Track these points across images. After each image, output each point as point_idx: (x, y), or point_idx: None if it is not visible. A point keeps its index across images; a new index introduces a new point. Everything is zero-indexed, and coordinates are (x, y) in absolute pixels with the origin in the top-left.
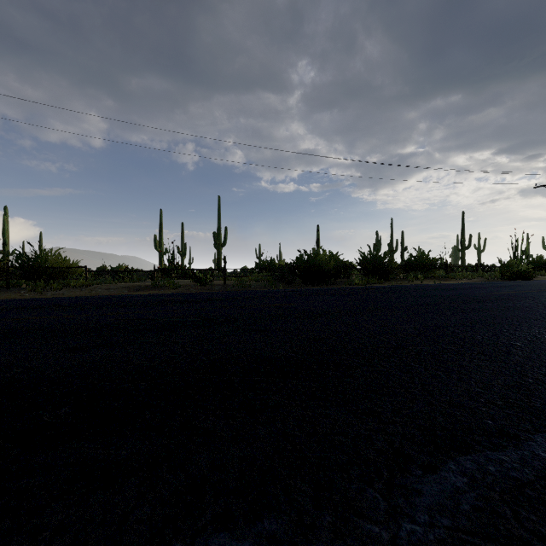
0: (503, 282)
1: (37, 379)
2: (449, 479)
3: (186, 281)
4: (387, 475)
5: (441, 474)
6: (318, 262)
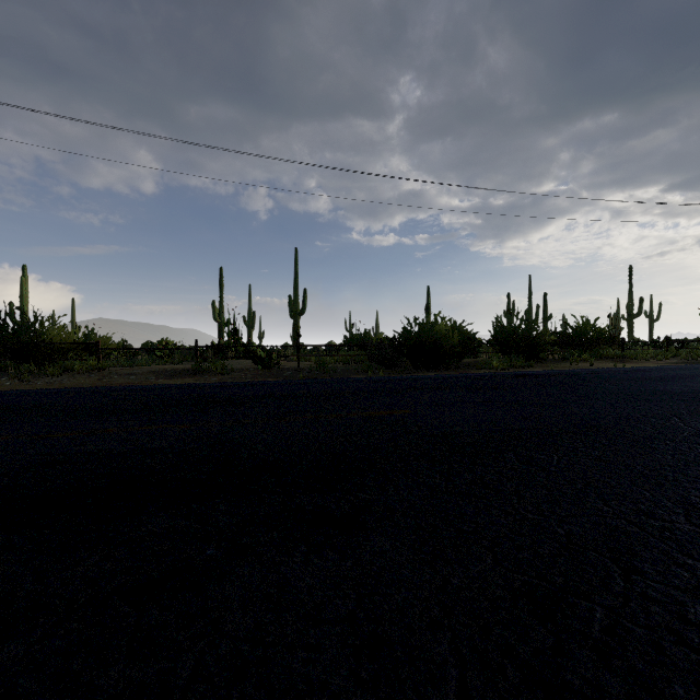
0: None
1: None
2: None
3: (246, 362)
4: None
5: None
6: (435, 335)
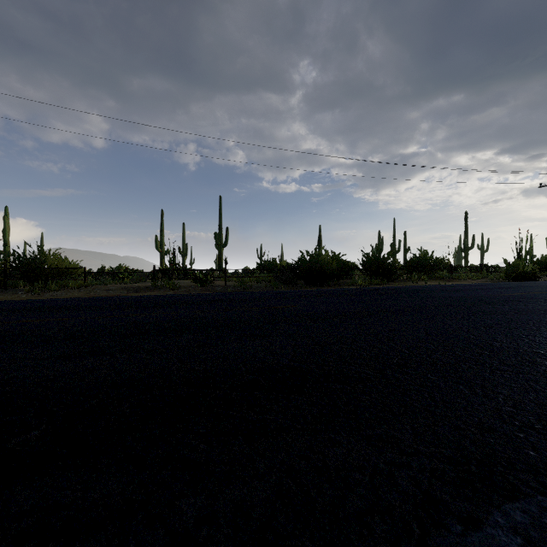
0: (509, 283)
1: (11, 393)
2: (498, 540)
3: (186, 281)
4: (419, 532)
5: (487, 532)
6: (320, 262)
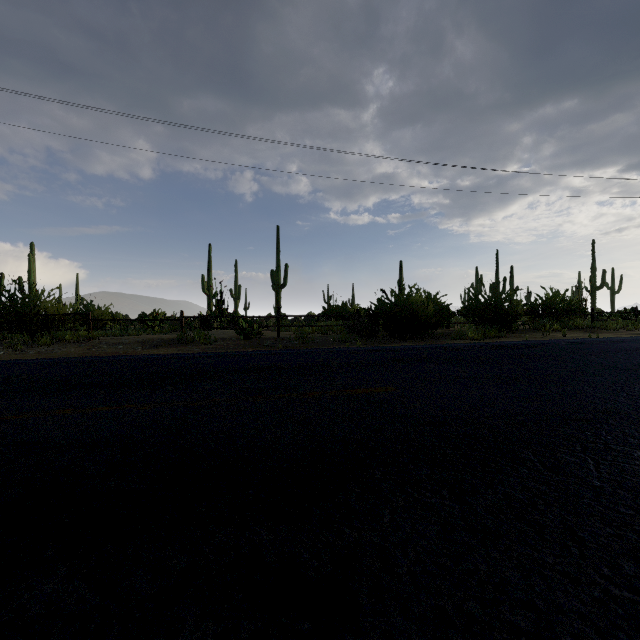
0: None
1: None
2: None
3: (230, 331)
4: None
5: None
6: (411, 306)
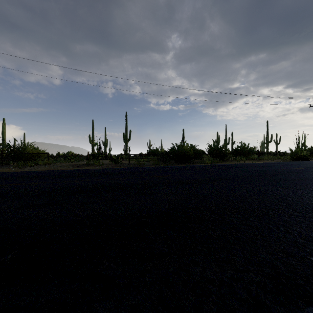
0: (293, 162)
1: None
2: None
3: (107, 161)
4: None
5: None
6: (184, 150)
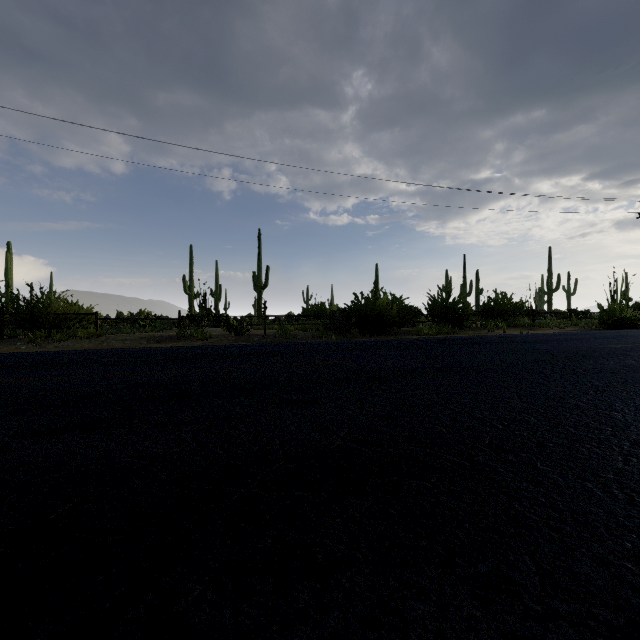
0: (606, 332)
1: None
2: None
3: (219, 330)
4: None
5: None
6: (378, 307)
